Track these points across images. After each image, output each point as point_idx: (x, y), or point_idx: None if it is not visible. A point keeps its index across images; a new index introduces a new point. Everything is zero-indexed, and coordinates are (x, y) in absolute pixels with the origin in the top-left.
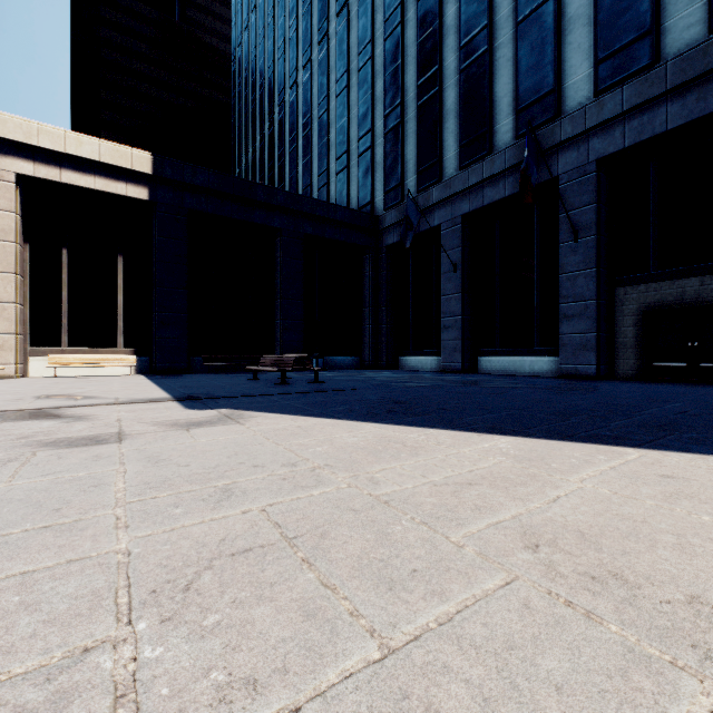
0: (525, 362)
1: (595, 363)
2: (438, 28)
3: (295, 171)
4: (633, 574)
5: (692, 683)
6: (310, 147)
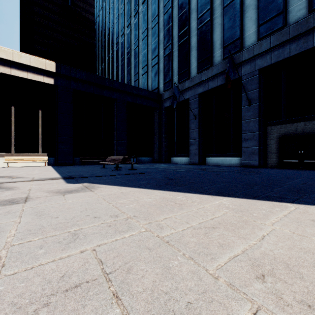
0: (226, 160)
1: (258, 160)
2: (188, 9)
3: (123, 73)
4: None
5: None
6: (130, 63)
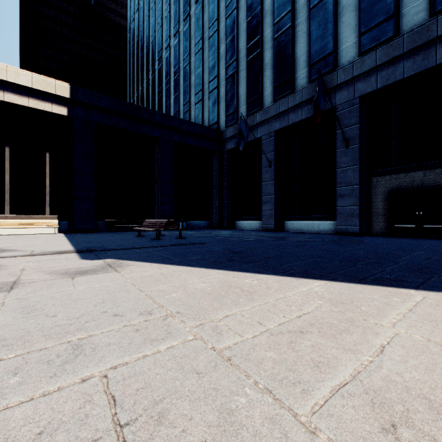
0: (314, 224)
1: (359, 225)
2: (260, 11)
3: (169, 102)
4: None
5: None
6: (178, 87)
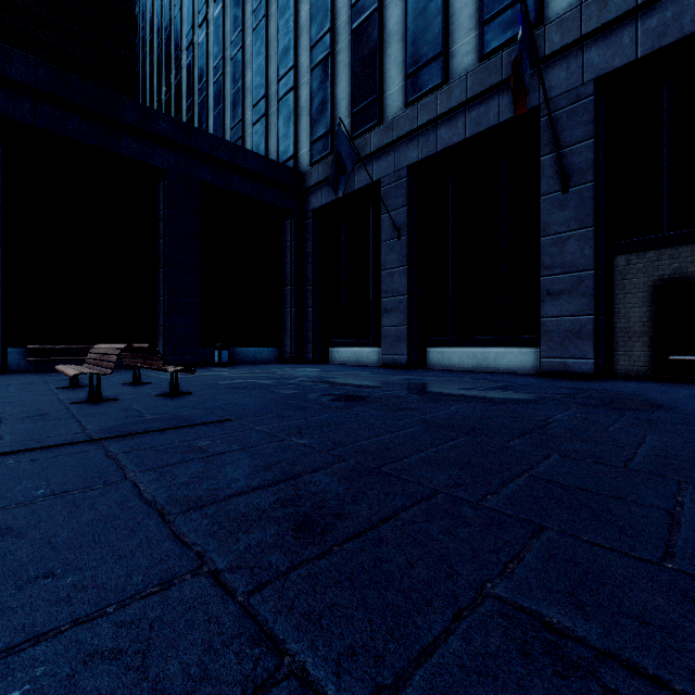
0: (488, 355)
1: (593, 357)
2: None
3: (205, 124)
4: None
5: None
6: (222, 95)
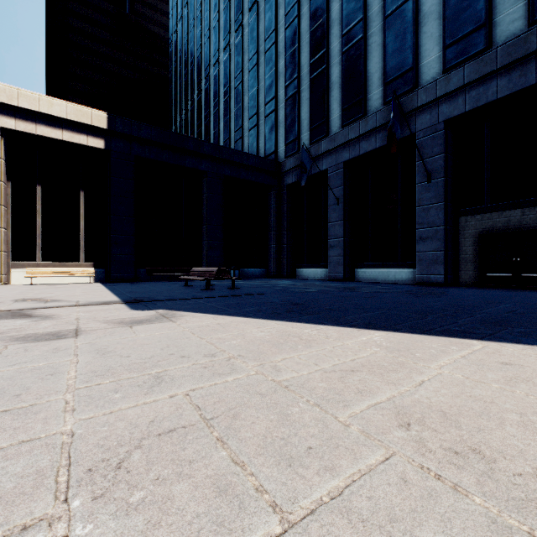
0: (391, 273)
1: (443, 274)
2: (325, 20)
3: (218, 127)
4: (488, 449)
5: None
6: (229, 110)
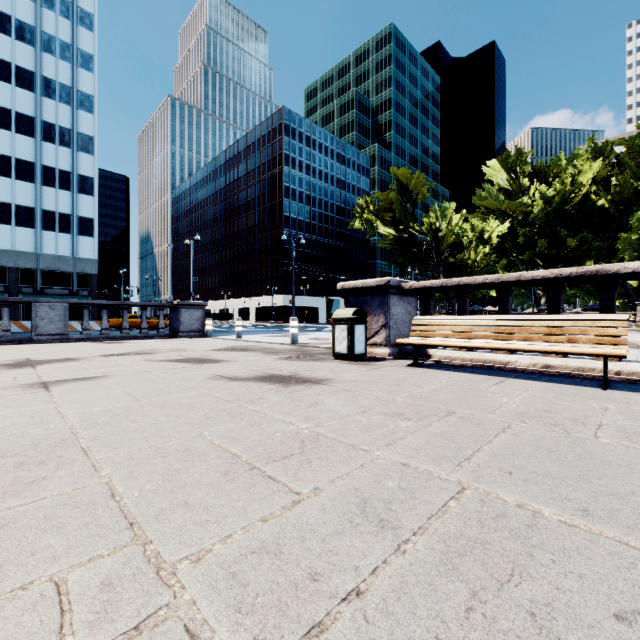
0: None
1: None
2: None
3: None
4: (4, 467)
5: (88, 435)
6: None
